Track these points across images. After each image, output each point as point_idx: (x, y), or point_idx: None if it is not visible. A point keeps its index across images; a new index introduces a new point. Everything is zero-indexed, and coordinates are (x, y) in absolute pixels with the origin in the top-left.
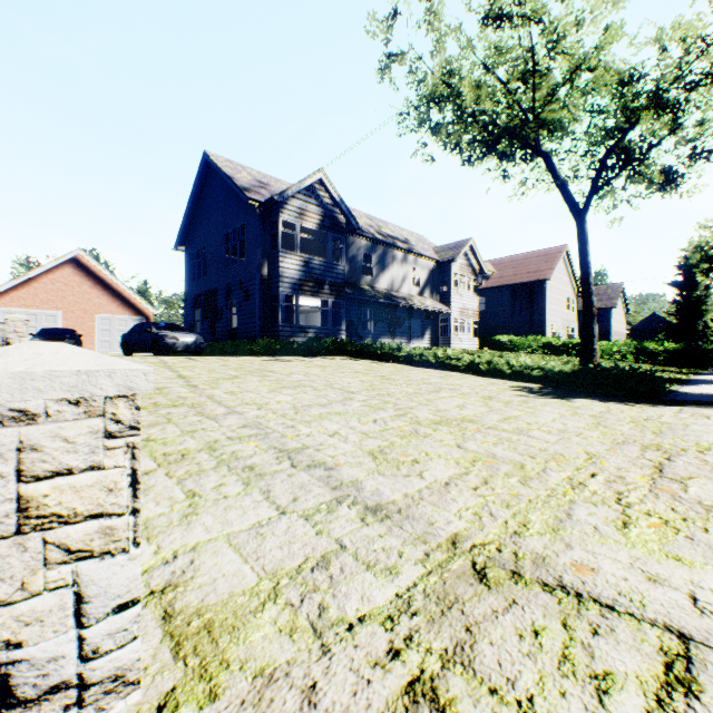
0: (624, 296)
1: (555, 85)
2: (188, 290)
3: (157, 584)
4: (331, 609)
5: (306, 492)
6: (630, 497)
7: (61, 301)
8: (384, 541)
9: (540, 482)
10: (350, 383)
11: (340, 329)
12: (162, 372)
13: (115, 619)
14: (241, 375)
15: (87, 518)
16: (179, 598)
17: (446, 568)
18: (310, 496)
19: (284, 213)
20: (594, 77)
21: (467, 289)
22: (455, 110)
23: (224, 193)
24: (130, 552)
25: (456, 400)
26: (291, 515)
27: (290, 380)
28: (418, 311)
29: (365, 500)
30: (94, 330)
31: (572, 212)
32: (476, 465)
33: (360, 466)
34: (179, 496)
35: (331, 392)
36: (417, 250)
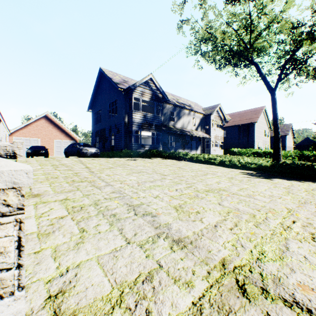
0: (292, 130)
1: (260, 30)
2: (93, 129)
3: (54, 290)
4: (153, 314)
5: (141, 230)
6: None
7: (40, 134)
8: (184, 263)
9: (266, 226)
10: (164, 171)
11: (159, 145)
12: (78, 165)
13: None
14: (114, 167)
15: None
16: (64, 302)
17: (220, 283)
18: (143, 232)
19: (134, 93)
20: (280, 25)
21: (218, 127)
22: (212, 44)
23: (108, 85)
24: (17, 292)
25: (215, 179)
26: (133, 244)
27: (136, 169)
28: (195, 137)
29: (173, 235)
30: (53, 146)
31: (268, 90)
32: (229, 215)
33: (169, 214)
34: (76, 231)
35: (155, 175)
36: (194, 109)
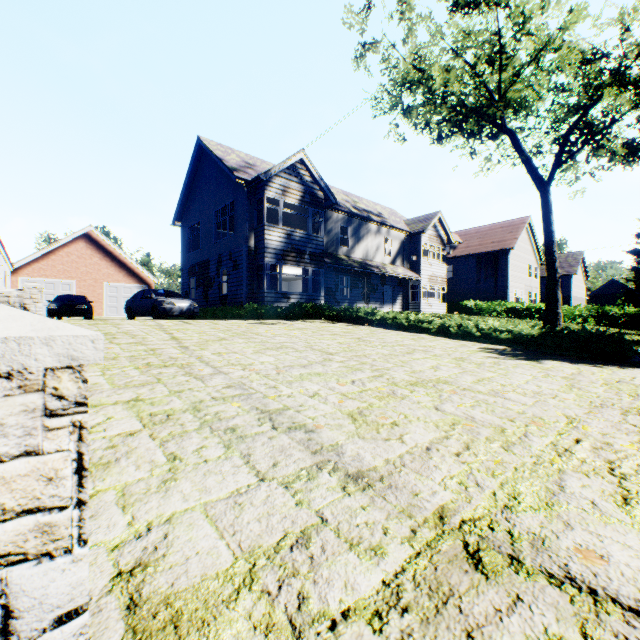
0: (584, 264)
1: (520, 66)
2: (184, 261)
3: (126, 563)
4: (311, 600)
5: (287, 457)
6: (623, 467)
7: (75, 271)
8: (367, 515)
9: (524, 448)
10: (329, 345)
11: (319, 295)
12: (157, 334)
13: (56, 632)
14: (228, 337)
15: (19, 514)
16: (148, 582)
17: (435, 549)
18: (290, 461)
19: (269, 190)
20: (559, 56)
21: (435, 258)
22: (425, 93)
23: (215, 173)
24: (76, 550)
25: (429, 361)
26: (270, 482)
27: (273, 342)
28: (390, 278)
29: (346, 466)
30: (103, 297)
31: (536, 184)
32: (455, 428)
33: (340, 428)
34: (160, 459)
35: (311, 353)
36: (389, 222)
